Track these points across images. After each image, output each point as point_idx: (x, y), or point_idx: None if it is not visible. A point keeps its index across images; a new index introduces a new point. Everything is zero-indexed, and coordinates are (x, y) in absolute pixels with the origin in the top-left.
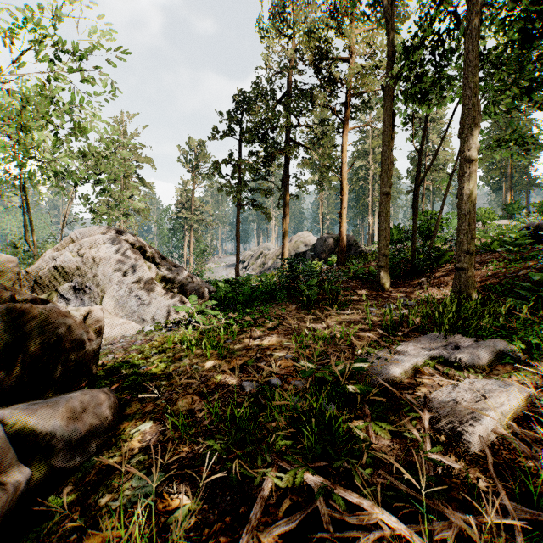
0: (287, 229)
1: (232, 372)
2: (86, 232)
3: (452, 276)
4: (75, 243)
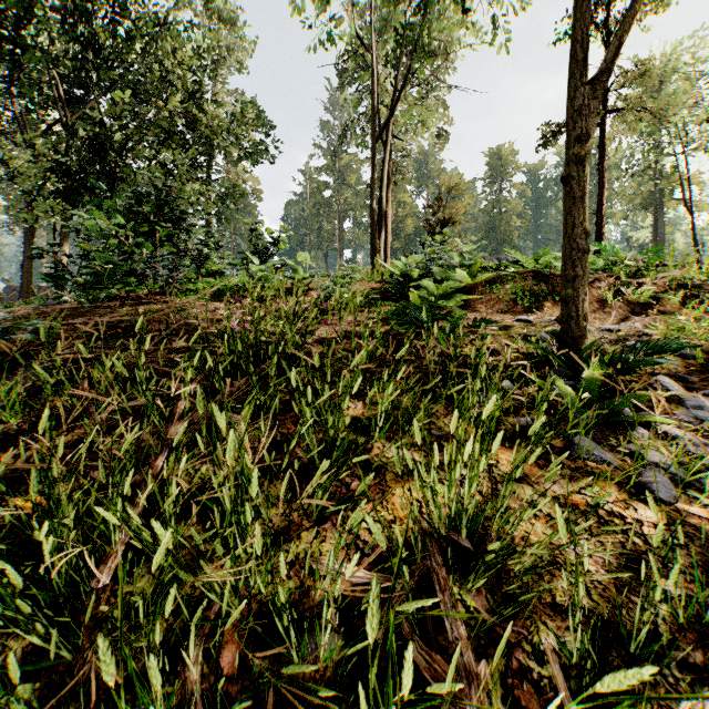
0: None
1: None
2: None
3: None
4: None
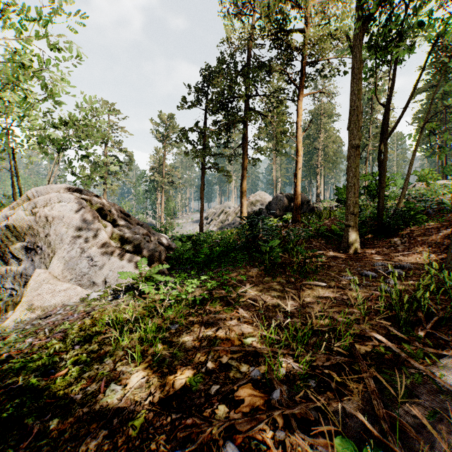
0: (245, 189)
1: (163, 406)
2: (43, 190)
3: (432, 236)
4: (30, 201)
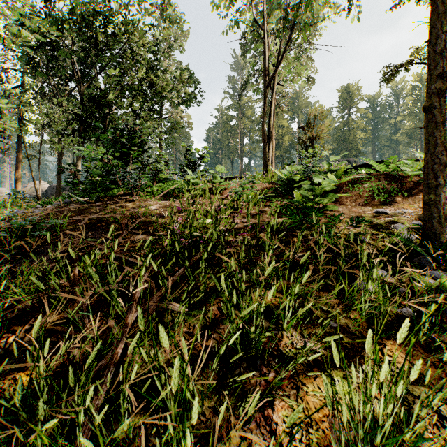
0: (20, 177)
1: None
2: None
3: None
4: None
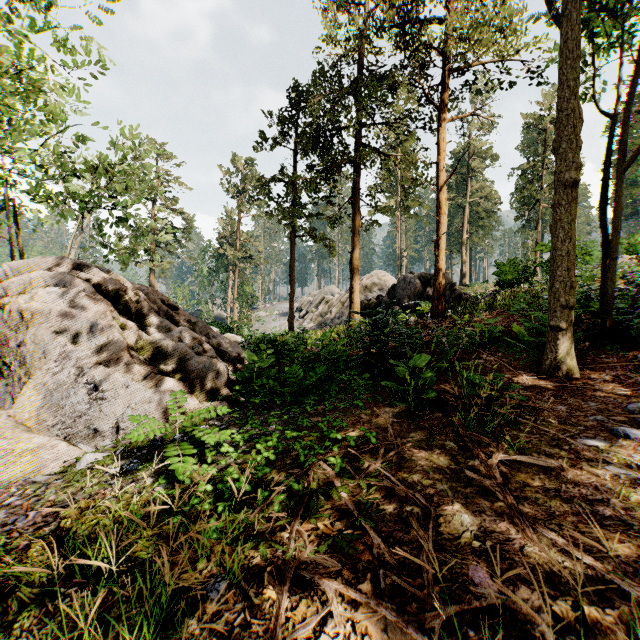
0: (357, 266)
1: None
2: (24, 266)
3: None
4: None
